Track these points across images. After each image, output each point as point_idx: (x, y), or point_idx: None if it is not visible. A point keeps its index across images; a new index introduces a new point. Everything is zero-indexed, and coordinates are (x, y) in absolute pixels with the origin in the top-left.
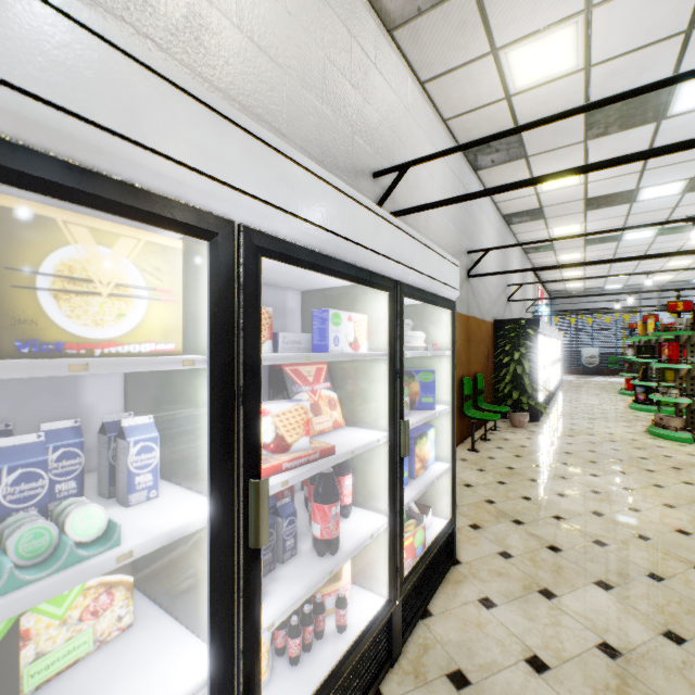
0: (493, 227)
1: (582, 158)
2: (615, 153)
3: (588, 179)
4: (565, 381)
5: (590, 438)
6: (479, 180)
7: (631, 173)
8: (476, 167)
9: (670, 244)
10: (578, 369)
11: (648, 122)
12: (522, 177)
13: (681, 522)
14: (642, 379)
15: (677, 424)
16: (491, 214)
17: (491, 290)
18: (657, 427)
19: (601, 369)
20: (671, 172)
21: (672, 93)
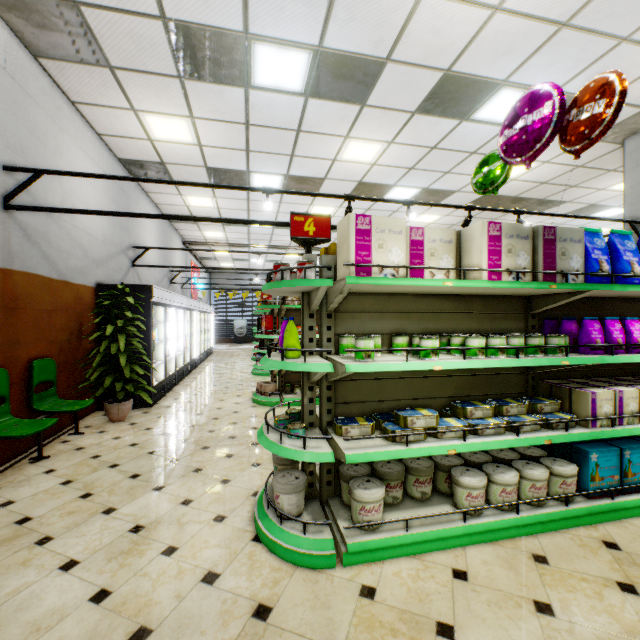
0: (96, 164)
1: (185, 104)
2: (218, 114)
3: (201, 141)
4: (217, 351)
5: (196, 419)
6: (52, 79)
7: (239, 149)
8: (32, 47)
9: (284, 238)
10: (232, 339)
11: (238, 84)
12: (121, 103)
13: (218, 552)
14: (260, 347)
15: (272, 389)
16: (90, 145)
17: (90, 244)
18: (259, 394)
19: (249, 338)
20: (270, 162)
21: (250, 52)
